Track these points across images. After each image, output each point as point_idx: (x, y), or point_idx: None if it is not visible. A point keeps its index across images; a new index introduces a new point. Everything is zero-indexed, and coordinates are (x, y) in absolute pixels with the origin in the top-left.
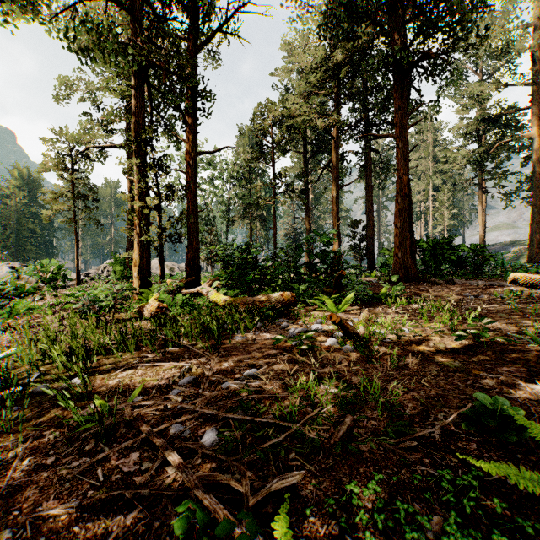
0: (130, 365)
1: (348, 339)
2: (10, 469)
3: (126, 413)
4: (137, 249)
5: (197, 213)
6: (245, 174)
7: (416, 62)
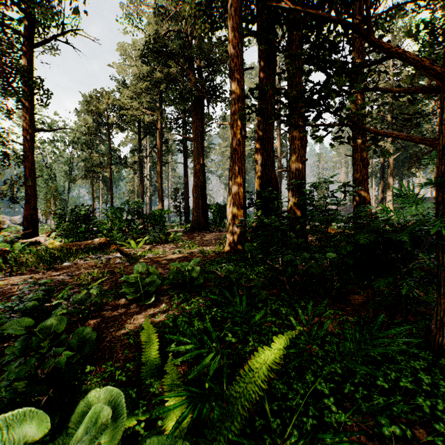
0: None
1: (126, 258)
2: None
3: None
4: None
5: (35, 178)
6: (88, 139)
7: (202, 98)
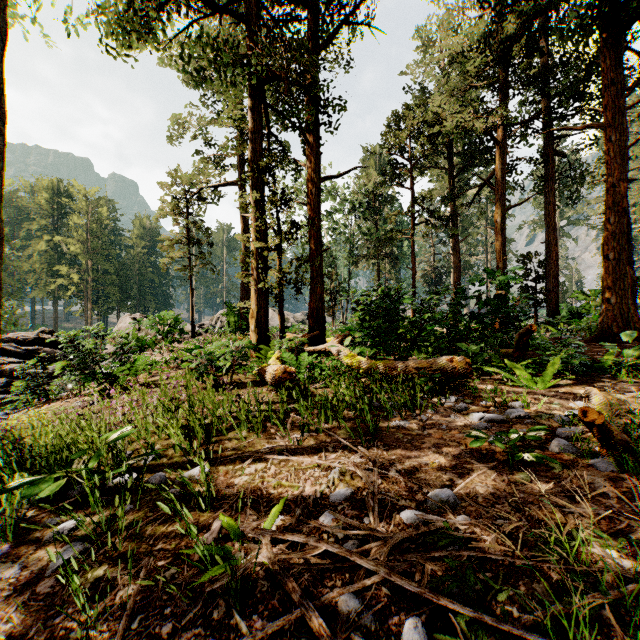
0: (258, 456)
1: (604, 448)
2: (114, 632)
3: (265, 553)
4: (255, 298)
5: (321, 252)
6: (372, 203)
7: None
